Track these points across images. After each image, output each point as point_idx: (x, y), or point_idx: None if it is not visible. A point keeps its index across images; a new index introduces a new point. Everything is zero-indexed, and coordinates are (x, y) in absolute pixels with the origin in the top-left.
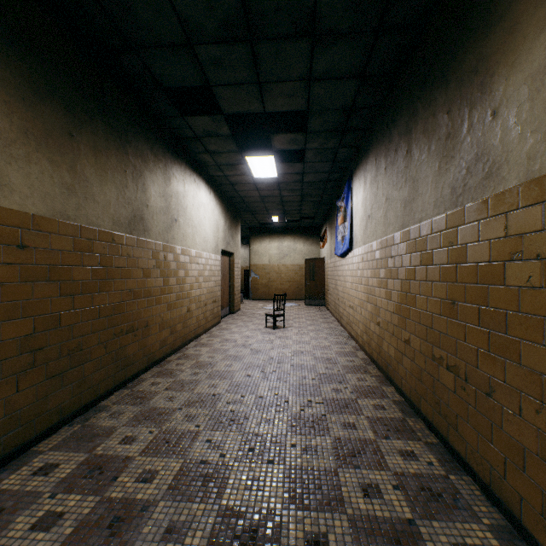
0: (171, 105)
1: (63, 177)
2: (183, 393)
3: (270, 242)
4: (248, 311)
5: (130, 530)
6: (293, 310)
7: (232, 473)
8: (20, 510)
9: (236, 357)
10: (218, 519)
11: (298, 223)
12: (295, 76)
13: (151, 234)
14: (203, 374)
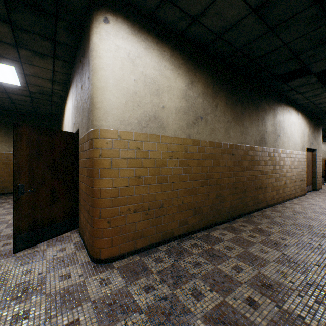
0: (279, 81)
1: (241, 129)
2: (289, 220)
3: None
4: None
5: (282, 247)
6: None
7: None
8: (241, 231)
9: (322, 213)
10: (321, 259)
11: None
12: None
13: (267, 144)
14: (299, 216)
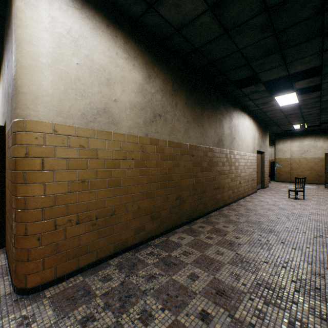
0: (234, 86)
1: (200, 130)
2: (243, 218)
3: (291, 143)
4: (274, 188)
5: (236, 247)
6: (312, 190)
7: (273, 246)
8: (200, 233)
9: (269, 209)
10: (269, 255)
11: (317, 127)
12: (310, 53)
13: (224, 146)
14: (251, 213)
